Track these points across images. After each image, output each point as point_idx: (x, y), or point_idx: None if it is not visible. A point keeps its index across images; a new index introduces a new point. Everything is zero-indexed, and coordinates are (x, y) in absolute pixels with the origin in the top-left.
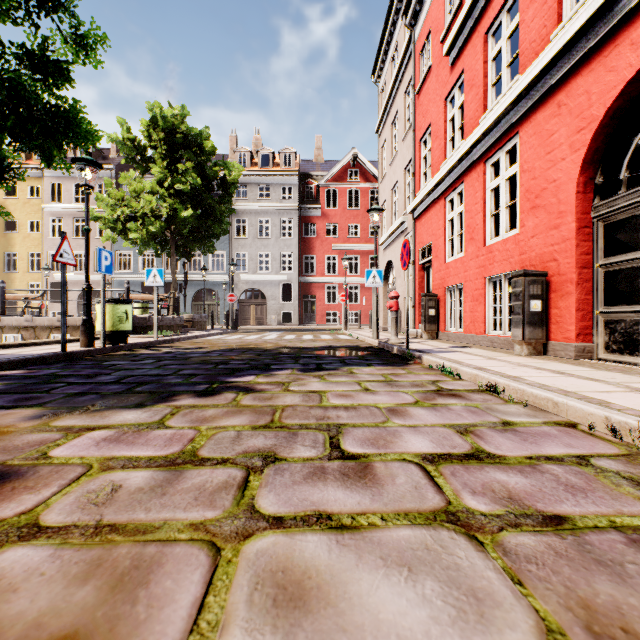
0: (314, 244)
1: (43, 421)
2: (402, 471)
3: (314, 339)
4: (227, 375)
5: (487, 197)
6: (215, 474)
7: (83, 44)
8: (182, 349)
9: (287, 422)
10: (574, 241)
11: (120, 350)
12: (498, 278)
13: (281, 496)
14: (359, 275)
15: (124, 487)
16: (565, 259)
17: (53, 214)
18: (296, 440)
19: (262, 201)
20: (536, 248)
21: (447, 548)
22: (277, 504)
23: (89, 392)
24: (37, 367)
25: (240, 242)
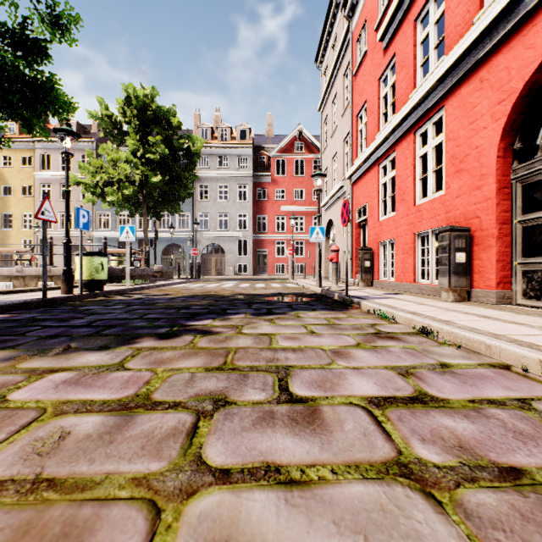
0: (266, 206)
1: (11, 363)
2: (350, 416)
3: (265, 287)
4: (187, 319)
5: (416, 163)
6: (165, 419)
7: (59, 24)
8: (150, 296)
9: (239, 364)
10: (495, 200)
11: (96, 296)
12: (426, 234)
13: (229, 444)
14: (304, 232)
15: (72, 434)
16: (487, 216)
17: (43, 180)
18: (246, 382)
19: (221, 169)
20: (460, 207)
21: (404, 509)
22: (225, 454)
23: (60, 335)
24: (20, 312)
25: (202, 204)
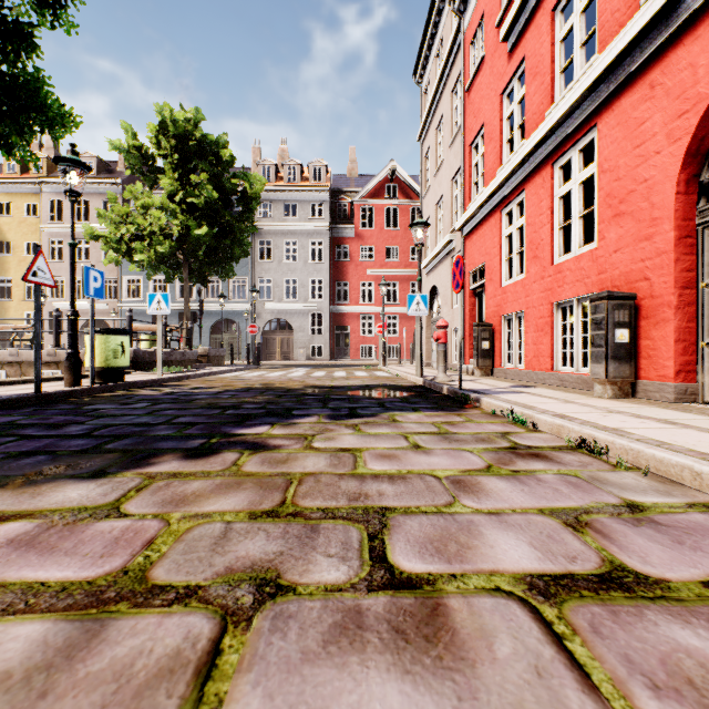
0: (347, 269)
1: None
2: (501, 621)
3: (347, 376)
4: (234, 424)
5: (555, 206)
6: (162, 630)
7: None
8: (189, 389)
9: (304, 505)
10: (673, 254)
11: (114, 390)
12: (569, 303)
13: (275, 701)
14: (398, 304)
15: None
16: (660, 277)
17: (52, 235)
18: (315, 543)
19: (289, 220)
20: (620, 265)
21: None
22: None
23: (40, 451)
24: None
25: (264, 266)
